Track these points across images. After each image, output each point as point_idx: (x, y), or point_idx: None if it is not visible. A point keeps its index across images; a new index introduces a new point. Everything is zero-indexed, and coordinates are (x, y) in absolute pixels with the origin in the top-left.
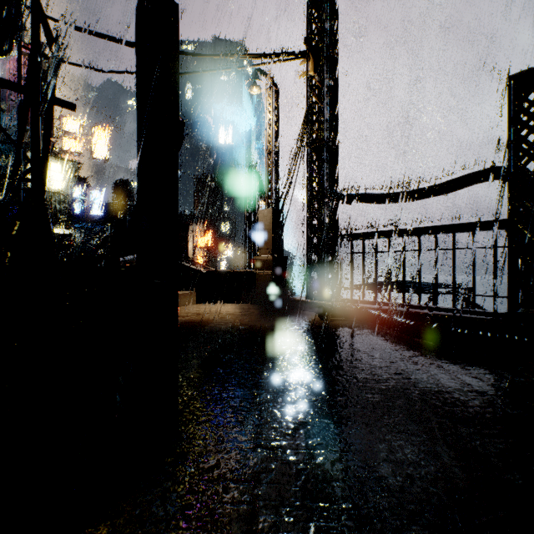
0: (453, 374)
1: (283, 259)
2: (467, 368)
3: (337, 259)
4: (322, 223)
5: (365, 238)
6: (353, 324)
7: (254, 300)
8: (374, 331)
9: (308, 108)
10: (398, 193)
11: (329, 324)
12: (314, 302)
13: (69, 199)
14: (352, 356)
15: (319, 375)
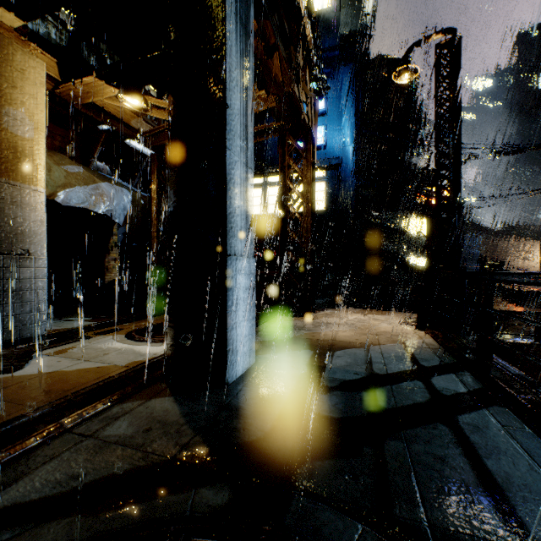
0: None
1: None
2: None
3: None
4: None
5: None
6: None
7: None
8: None
9: None
10: None
11: None
12: None
13: None
14: None
15: None
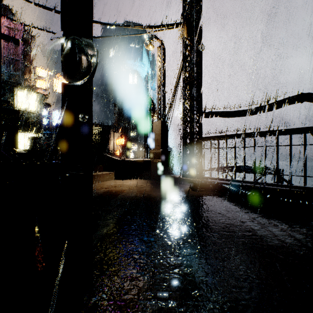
0: (286, 231)
1: (167, 152)
2: (295, 227)
3: (201, 152)
4: (192, 129)
5: (220, 139)
6: (213, 194)
7: (150, 177)
8: (227, 199)
9: (183, 58)
10: (240, 111)
11: (198, 194)
12: (187, 179)
13: (39, 116)
14: (215, 217)
15: (195, 232)
